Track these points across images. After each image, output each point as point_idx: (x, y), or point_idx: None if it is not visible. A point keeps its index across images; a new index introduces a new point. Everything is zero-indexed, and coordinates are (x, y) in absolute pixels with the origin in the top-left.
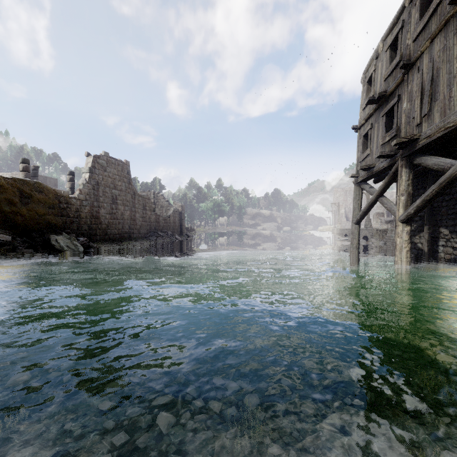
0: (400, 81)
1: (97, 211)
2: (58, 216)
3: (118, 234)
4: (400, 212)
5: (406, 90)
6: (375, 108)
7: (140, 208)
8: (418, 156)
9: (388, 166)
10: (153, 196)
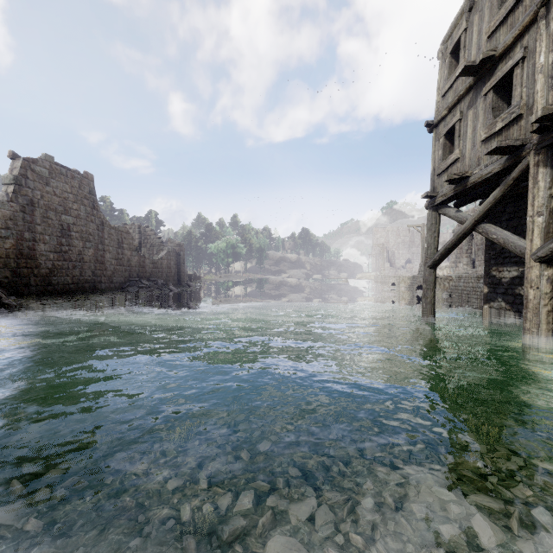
0: (528, 21)
1: (31, 246)
2: None
3: (72, 284)
4: (535, 244)
5: (545, 32)
6: (471, 84)
7: (112, 245)
8: None
9: (501, 169)
10: (139, 231)
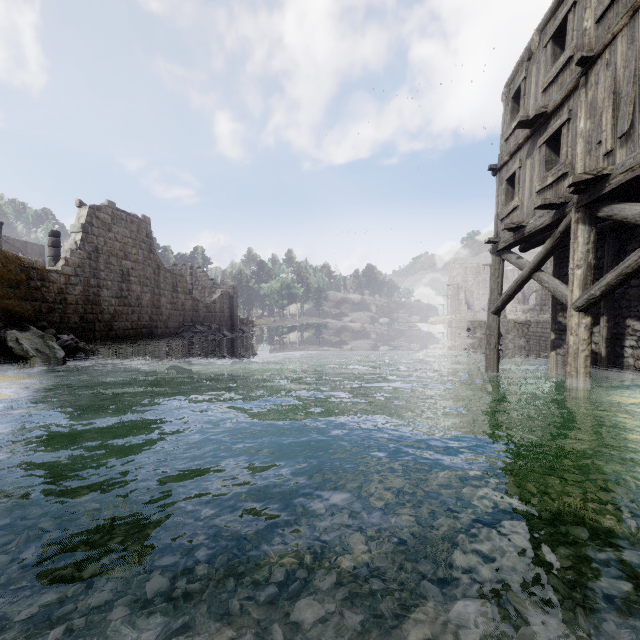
0: (572, 87)
1: (96, 292)
2: (27, 299)
3: (131, 329)
4: (574, 294)
5: (584, 100)
6: (528, 135)
7: (167, 289)
8: (606, 204)
9: (551, 222)
10: (190, 272)
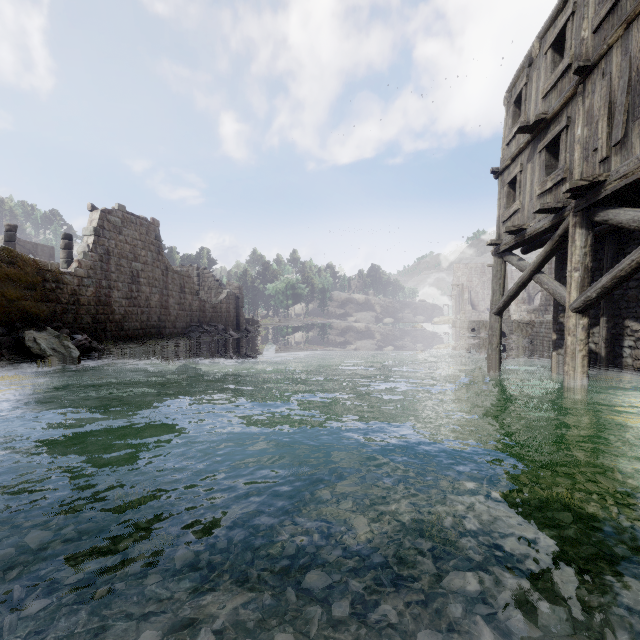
0: (570, 94)
1: (107, 293)
2: (42, 301)
3: (140, 329)
4: (572, 296)
5: (581, 108)
6: (529, 139)
7: (175, 290)
8: (603, 209)
9: (550, 225)
10: (197, 273)
